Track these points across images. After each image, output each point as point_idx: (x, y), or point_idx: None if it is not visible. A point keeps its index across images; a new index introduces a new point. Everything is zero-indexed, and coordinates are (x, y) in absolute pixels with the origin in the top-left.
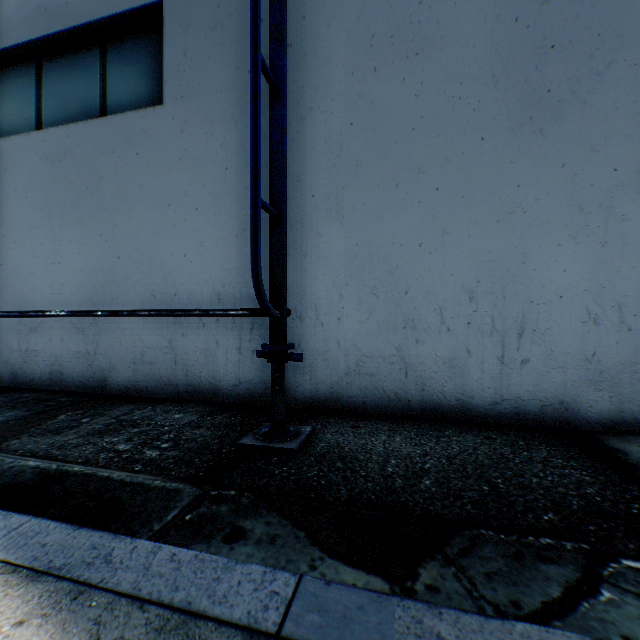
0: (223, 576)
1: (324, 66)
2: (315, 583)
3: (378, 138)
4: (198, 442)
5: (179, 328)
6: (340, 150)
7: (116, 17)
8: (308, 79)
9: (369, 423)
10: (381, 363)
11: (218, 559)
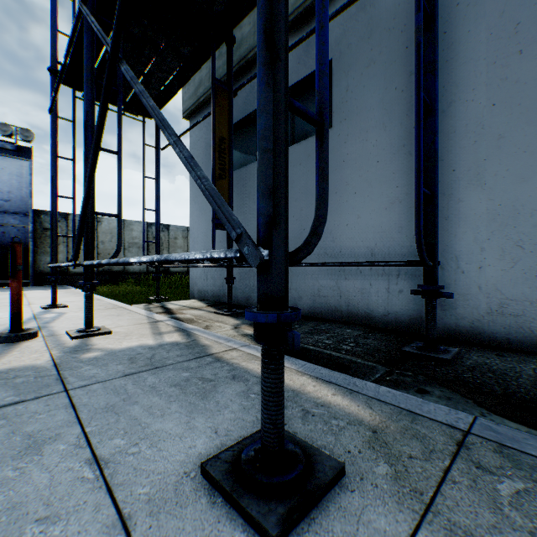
0: (423, 405)
1: (464, 65)
2: (486, 421)
3: (523, 110)
4: (371, 346)
5: (343, 274)
6: (480, 129)
7: (301, 80)
8: (448, 79)
9: (514, 355)
10: (526, 306)
11: (416, 398)
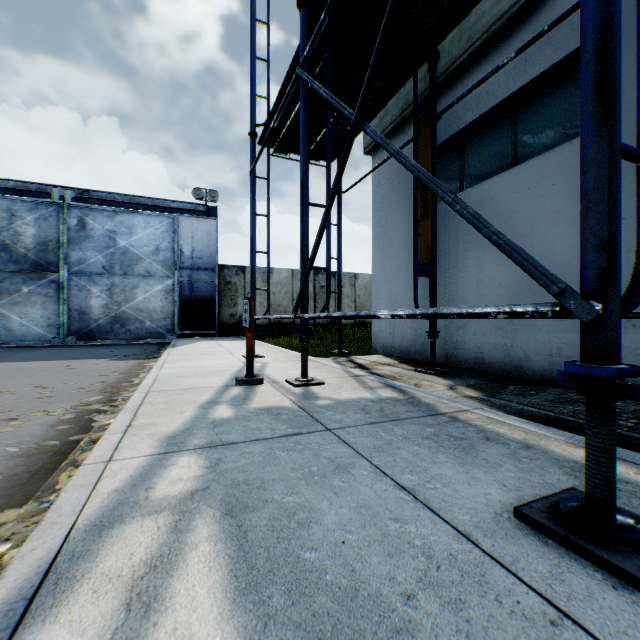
0: None
1: None
2: None
3: None
4: None
5: None
6: None
7: (529, 82)
8: None
9: None
10: None
11: None
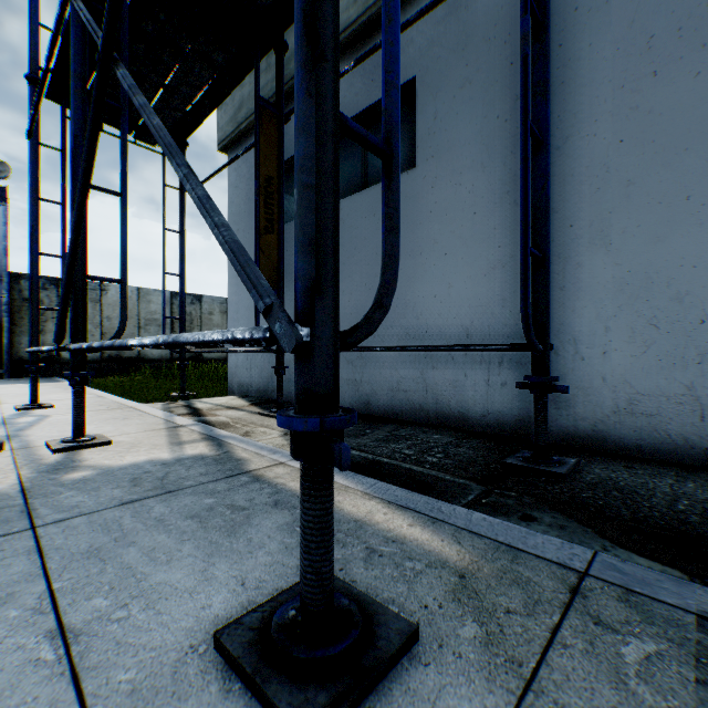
0: (528, 537)
1: (584, 88)
2: (610, 558)
3: (658, 149)
4: (465, 457)
5: (429, 361)
6: (605, 172)
7: (376, 103)
8: (564, 107)
9: (646, 466)
10: (662, 403)
11: (520, 527)
